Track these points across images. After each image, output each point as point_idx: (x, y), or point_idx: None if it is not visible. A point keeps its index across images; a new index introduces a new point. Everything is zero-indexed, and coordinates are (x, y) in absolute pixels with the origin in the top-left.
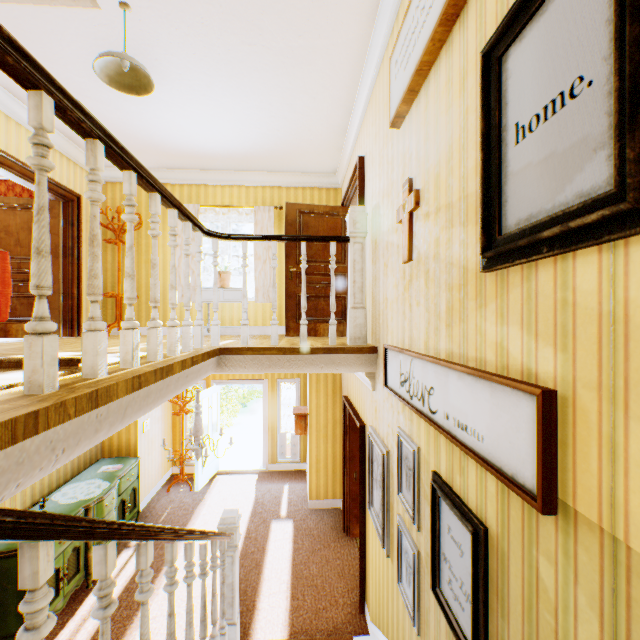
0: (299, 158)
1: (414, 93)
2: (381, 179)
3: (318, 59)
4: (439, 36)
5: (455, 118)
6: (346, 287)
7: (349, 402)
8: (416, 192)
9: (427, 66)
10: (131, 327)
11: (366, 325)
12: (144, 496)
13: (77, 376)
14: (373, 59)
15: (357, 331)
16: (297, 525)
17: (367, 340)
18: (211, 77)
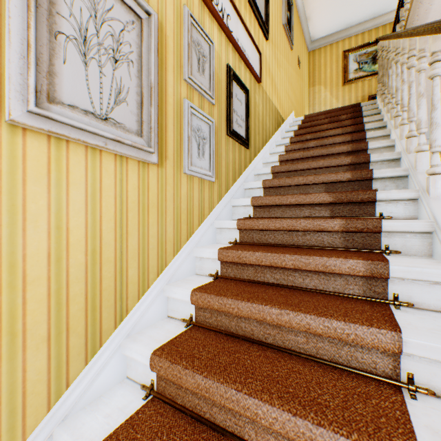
0: None
1: None
2: None
3: None
4: None
5: None
6: None
7: None
8: None
9: None
10: None
11: None
12: None
13: None
14: None
15: None
16: None
17: None
18: None
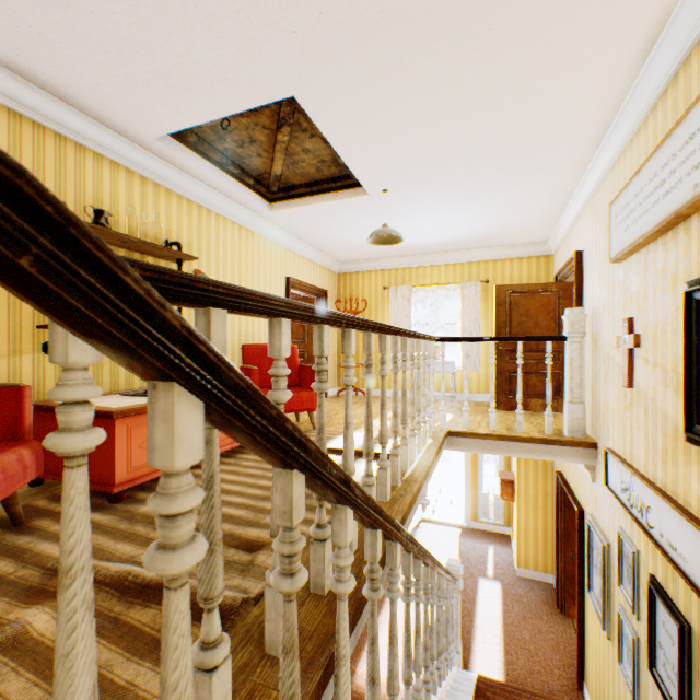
0: (507, 237)
1: (633, 251)
2: (601, 290)
3: (534, 183)
4: (653, 235)
5: (668, 305)
6: (559, 363)
7: (563, 480)
8: (635, 336)
9: (644, 243)
10: (413, 435)
11: (584, 419)
12: None
13: None
14: (592, 177)
15: (574, 424)
16: (504, 588)
17: (585, 429)
18: (436, 208)
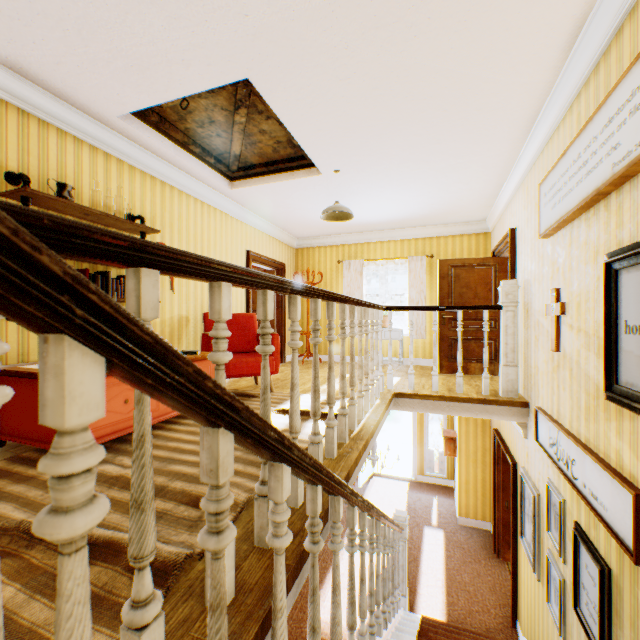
0: (449, 216)
1: (560, 227)
2: (532, 263)
3: (472, 165)
4: (577, 212)
5: (590, 275)
6: (496, 330)
7: (499, 437)
8: (561, 304)
9: (569, 219)
10: (361, 396)
11: (517, 381)
12: None
13: None
14: (524, 161)
15: (508, 385)
16: (447, 536)
17: (518, 390)
18: (384, 188)
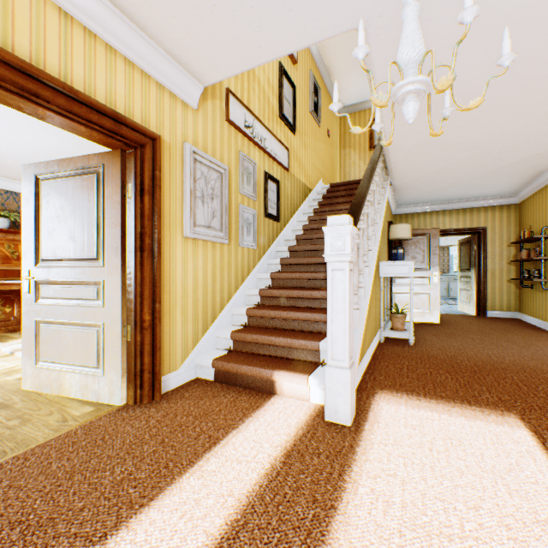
0: None
1: None
2: None
3: None
4: None
5: None
6: None
7: None
8: None
9: None
10: None
11: None
12: None
13: None
14: None
15: None
16: None
17: None
18: None
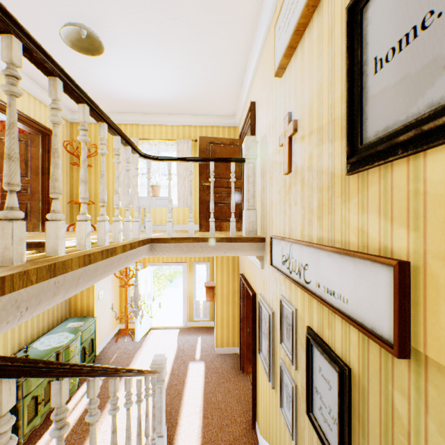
0: (209, 105)
1: (293, 49)
2: (268, 116)
3: (222, 30)
4: (312, 2)
5: (324, 62)
6: (242, 196)
7: (244, 278)
8: (294, 121)
9: (303, 27)
10: (84, 219)
11: (257, 222)
12: (99, 344)
13: (43, 254)
14: (262, 30)
15: (250, 226)
16: (207, 365)
17: (257, 233)
18: (146, 44)
